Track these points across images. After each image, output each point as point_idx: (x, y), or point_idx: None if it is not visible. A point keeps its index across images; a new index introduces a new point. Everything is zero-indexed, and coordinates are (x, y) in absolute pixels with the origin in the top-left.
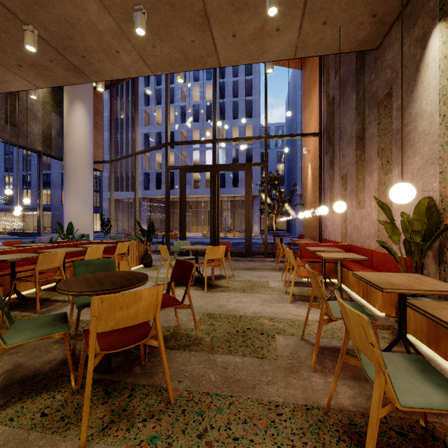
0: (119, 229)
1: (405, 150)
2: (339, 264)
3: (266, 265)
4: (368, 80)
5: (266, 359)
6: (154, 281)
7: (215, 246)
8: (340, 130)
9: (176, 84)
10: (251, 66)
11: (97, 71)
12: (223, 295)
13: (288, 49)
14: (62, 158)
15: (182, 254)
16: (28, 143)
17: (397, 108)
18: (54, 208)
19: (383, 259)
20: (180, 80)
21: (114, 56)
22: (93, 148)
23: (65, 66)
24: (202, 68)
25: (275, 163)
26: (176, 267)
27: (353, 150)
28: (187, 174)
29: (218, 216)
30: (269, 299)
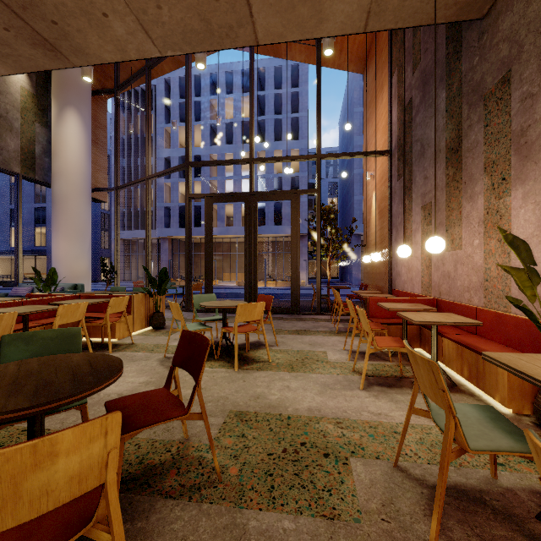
0: (133, 277)
1: (537, 159)
2: (434, 331)
3: (320, 326)
4: (467, 67)
5: (340, 521)
6: (163, 352)
7: (251, 299)
8: (421, 143)
9: (204, 97)
10: (297, 76)
11: (79, 49)
12: (262, 375)
13: (356, 16)
14: (50, 184)
15: (208, 310)
16: (0, 162)
17: (520, 97)
18: (50, 250)
19: (496, 322)
20: (200, 66)
21: (100, 22)
22: (93, 172)
23: (29, 38)
24: (232, 46)
25: (326, 196)
26: (182, 342)
27: (441, 169)
28: (218, 209)
29: (256, 260)
30: (331, 384)
